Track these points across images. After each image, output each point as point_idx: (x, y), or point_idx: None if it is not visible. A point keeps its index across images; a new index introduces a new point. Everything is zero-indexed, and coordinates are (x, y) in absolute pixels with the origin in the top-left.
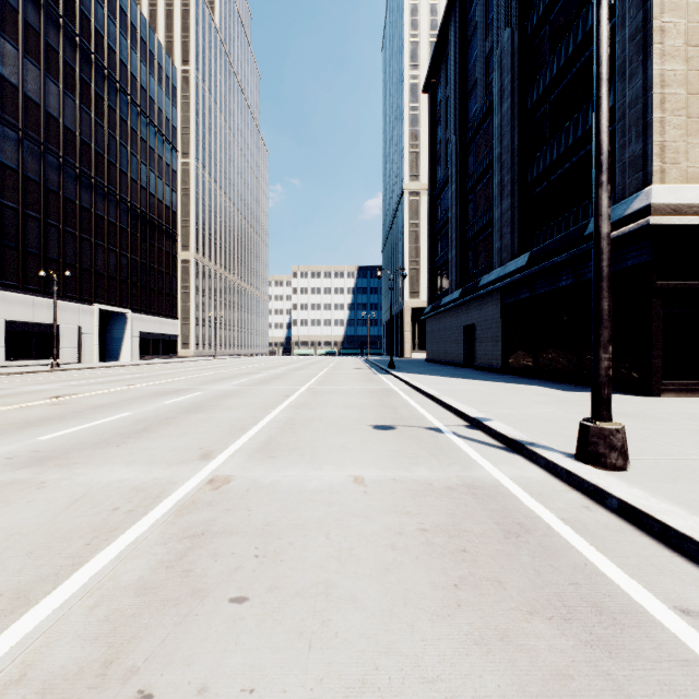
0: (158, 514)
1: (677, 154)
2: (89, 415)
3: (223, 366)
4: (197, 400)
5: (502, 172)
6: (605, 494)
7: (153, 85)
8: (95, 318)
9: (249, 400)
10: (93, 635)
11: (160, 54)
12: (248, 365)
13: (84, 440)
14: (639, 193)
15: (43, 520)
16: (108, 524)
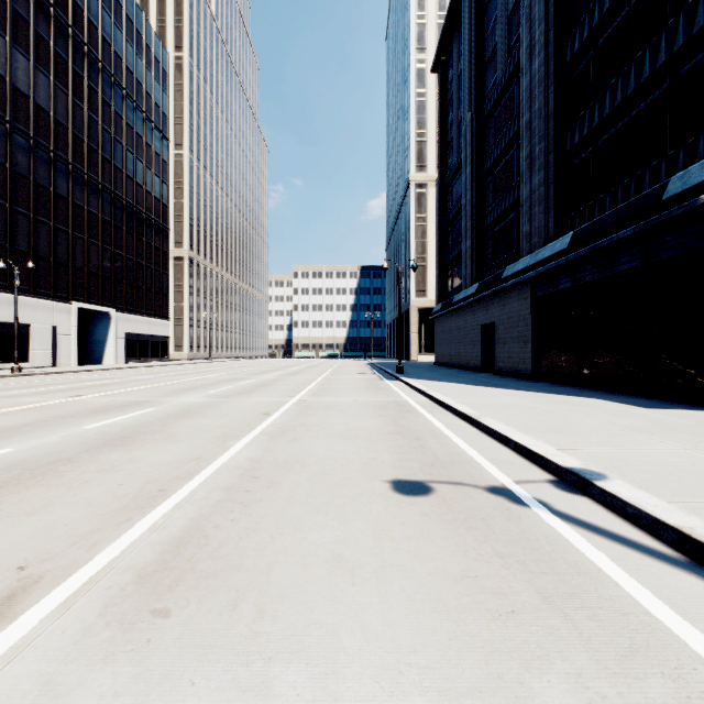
0: None
1: None
2: None
3: (211, 370)
4: (138, 421)
5: (533, 141)
6: None
7: (141, 68)
8: (73, 317)
9: (211, 421)
10: None
11: (148, 35)
12: (240, 369)
13: None
14: None
15: None
16: None
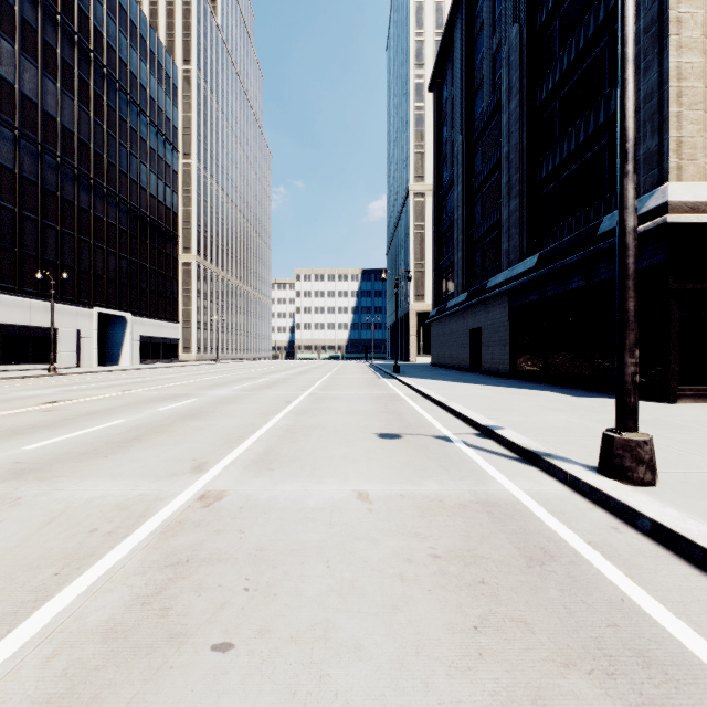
0: (140, 537)
1: (695, 150)
2: (79, 422)
3: (224, 370)
4: (194, 406)
5: (510, 171)
6: (635, 513)
7: (153, 85)
8: (94, 321)
9: (249, 406)
10: (45, 695)
11: (160, 52)
12: (250, 369)
13: (71, 450)
14: (655, 191)
15: (11, 544)
16: (83, 549)
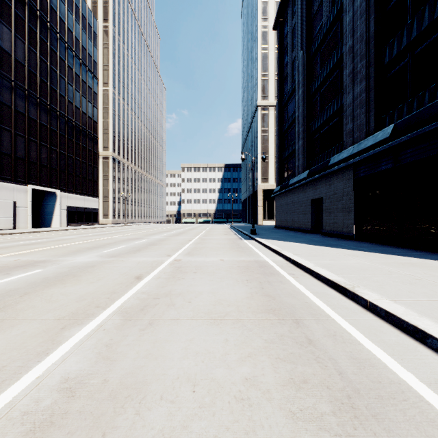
0: None
1: None
2: None
3: (122, 231)
4: (3, 289)
5: (355, 60)
6: None
7: (78, 30)
8: (28, 195)
9: (77, 289)
10: None
11: (84, 8)
12: (142, 230)
13: None
14: None
15: None
16: None
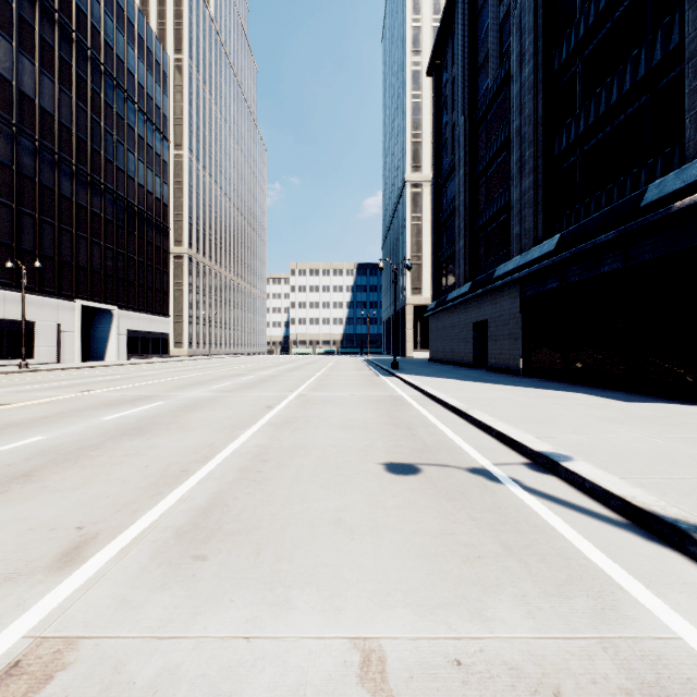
0: None
1: None
2: None
3: (212, 366)
4: (151, 413)
5: (523, 146)
6: None
7: (142, 71)
8: (76, 315)
9: (219, 413)
10: None
11: (149, 38)
12: (240, 365)
13: None
14: None
15: None
16: None
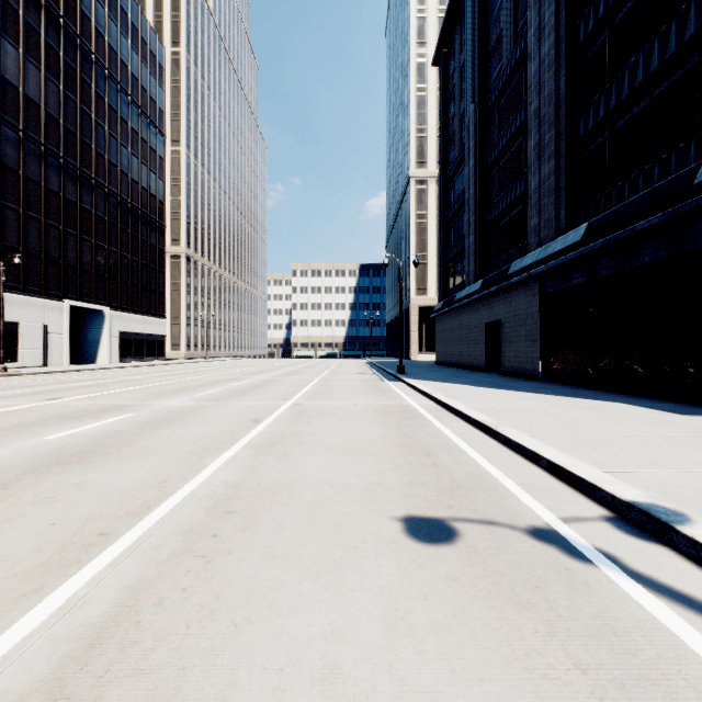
0: None
1: None
2: None
3: (206, 370)
4: (109, 430)
5: (542, 129)
6: None
7: (136, 62)
8: (65, 315)
9: (192, 430)
10: None
11: (144, 28)
12: (236, 368)
13: None
14: None
15: None
16: None
